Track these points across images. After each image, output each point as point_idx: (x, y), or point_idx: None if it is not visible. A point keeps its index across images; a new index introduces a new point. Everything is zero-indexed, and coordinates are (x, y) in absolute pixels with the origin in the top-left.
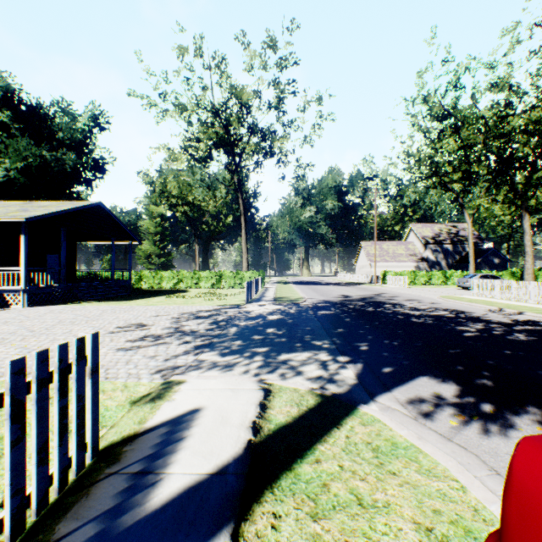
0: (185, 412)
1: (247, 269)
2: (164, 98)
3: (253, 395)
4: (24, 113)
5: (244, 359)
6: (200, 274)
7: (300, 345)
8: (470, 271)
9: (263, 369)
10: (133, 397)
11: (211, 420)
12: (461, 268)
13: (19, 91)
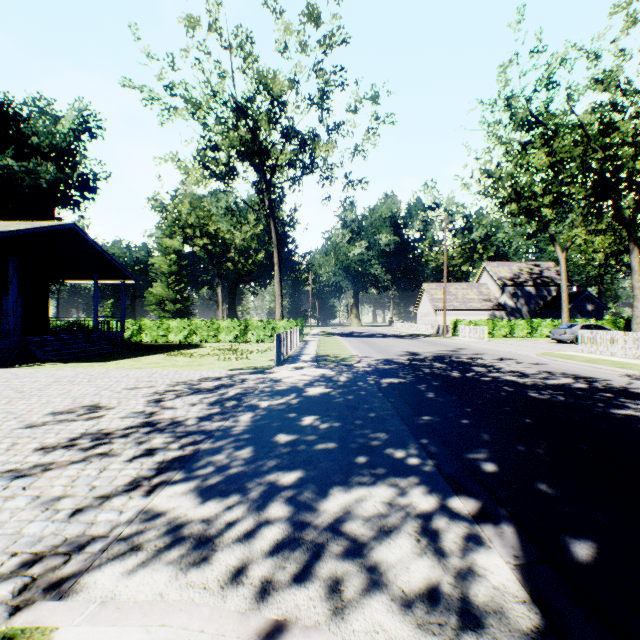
0: None
1: (282, 317)
2: (171, 91)
3: None
4: None
5: (246, 513)
6: (219, 324)
7: (364, 460)
8: (563, 320)
9: (286, 560)
10: None
11: None
12: (547, 316)
13: None
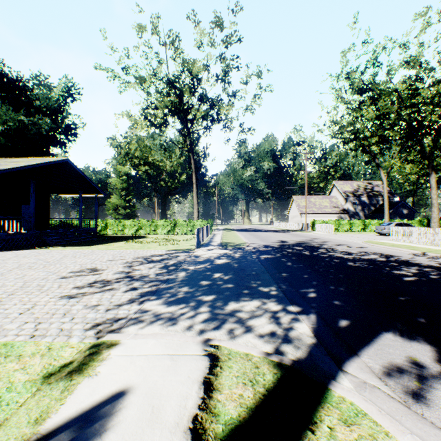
0: (104, 397)
1: (198, 218)
2: (126, 71)
3: (196, 365)
4: (6, 84)
5: (189, 310)
6: (157, 223)
7: (247, 291)
8: (385, 220)
9: (210, 324)
10: (51, 367)
11: (136, 415)
12: (376, 217)
13: (1, 65)
